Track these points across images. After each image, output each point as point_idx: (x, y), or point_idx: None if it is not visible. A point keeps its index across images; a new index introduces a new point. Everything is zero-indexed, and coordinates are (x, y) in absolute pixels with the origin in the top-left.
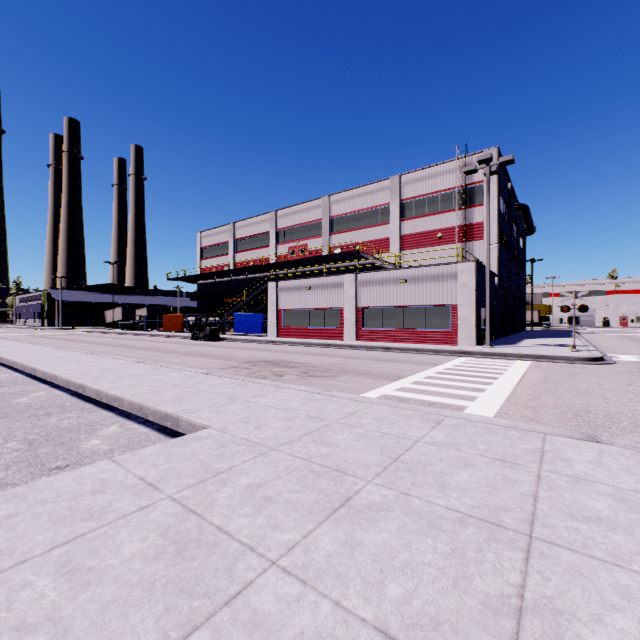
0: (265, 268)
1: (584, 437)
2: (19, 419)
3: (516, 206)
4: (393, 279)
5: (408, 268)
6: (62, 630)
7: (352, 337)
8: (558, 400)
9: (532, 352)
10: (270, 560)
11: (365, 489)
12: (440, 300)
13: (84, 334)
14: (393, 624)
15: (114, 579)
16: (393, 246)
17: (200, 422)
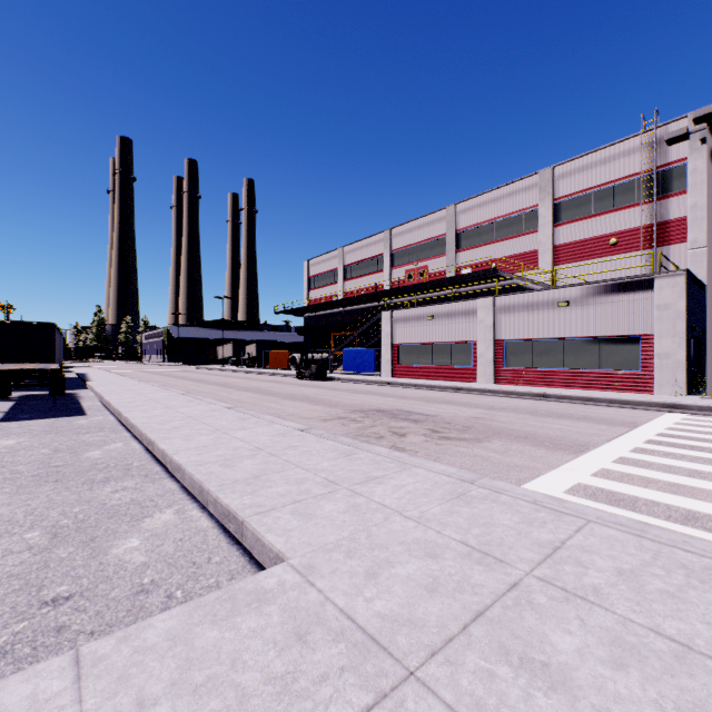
0: (378, 296)
1: None
2: (71, 486)
3: None
4: (548, 302)
5: (571, 286)
6: None
7: (489, 379)
8: None
9: None
10: None
11: None
12: (623, 329)
13: (195, 371)
14: None
15: None
16: (542, 260)
17: (272, 542)
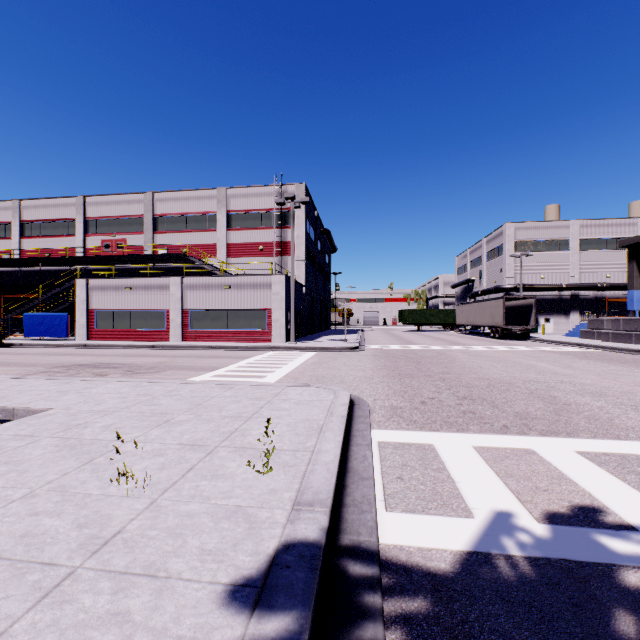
0: (69, 261)
1: (303, 385)
2: None
3: (322, 230)
4: (219, 285)
5: (232, 276)
6: (24, 471)
7: (179, 338)
8: (314, 373)
9: (320, 345)
10: (127, 441)
11: (178, 417)
12: (259, 305)
13: None
14: (185, 442)
15: (39, 459)
16: (220, 252)
17: (42, 407)
